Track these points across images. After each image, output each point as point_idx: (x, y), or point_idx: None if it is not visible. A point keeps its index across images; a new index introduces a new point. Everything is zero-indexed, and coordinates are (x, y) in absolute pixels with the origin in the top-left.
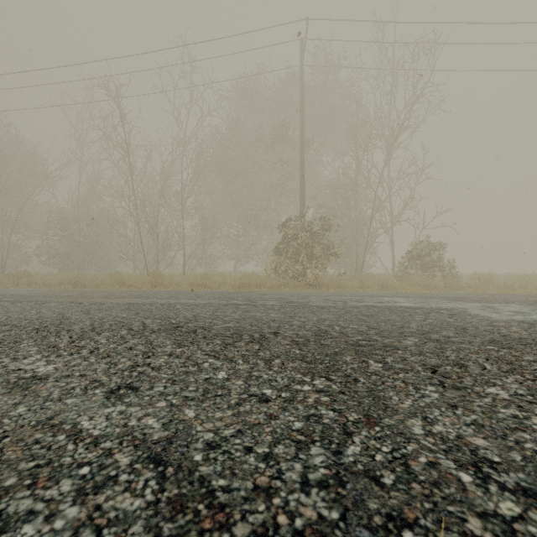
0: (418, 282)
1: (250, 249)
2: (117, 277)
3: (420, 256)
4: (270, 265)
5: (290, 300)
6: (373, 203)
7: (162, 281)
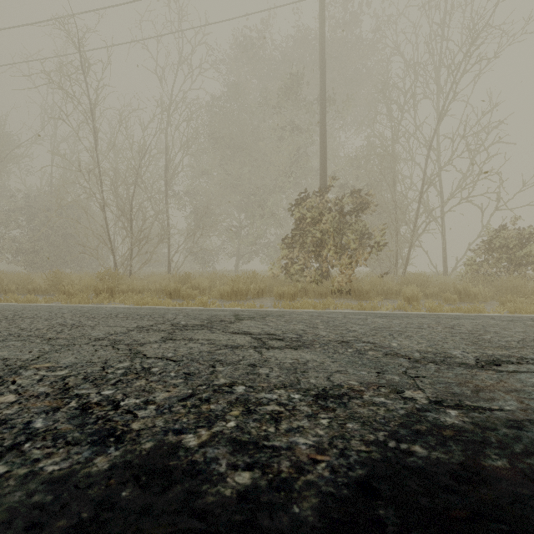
0: (521, 288)
1: (254, 244)
2: (58, 279)
3: (507, 247)
4: (278, 262)
5: (436, 483)
6: (425, 174)
7: (113, 286)
